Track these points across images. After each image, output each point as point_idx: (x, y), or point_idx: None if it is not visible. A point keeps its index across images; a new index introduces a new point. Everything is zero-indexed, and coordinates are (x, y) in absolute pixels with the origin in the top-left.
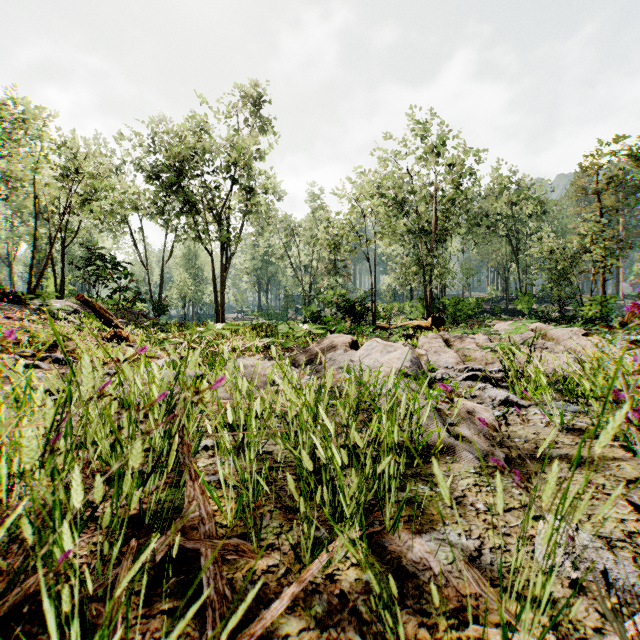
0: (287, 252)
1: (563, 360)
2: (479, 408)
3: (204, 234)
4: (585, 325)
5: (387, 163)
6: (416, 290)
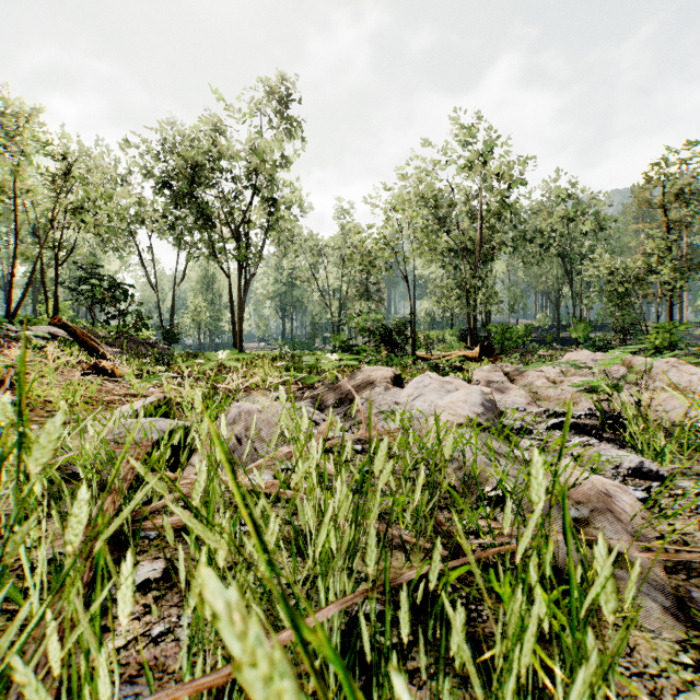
0: (314, 274)
1: (677, 401)
2: (611, 486)
3: (221, 253)
4: (652, 355)
5: (426, 174)
6: (458, 316)
